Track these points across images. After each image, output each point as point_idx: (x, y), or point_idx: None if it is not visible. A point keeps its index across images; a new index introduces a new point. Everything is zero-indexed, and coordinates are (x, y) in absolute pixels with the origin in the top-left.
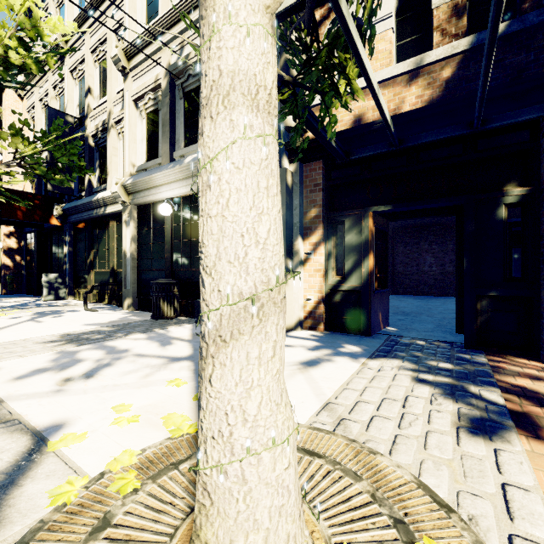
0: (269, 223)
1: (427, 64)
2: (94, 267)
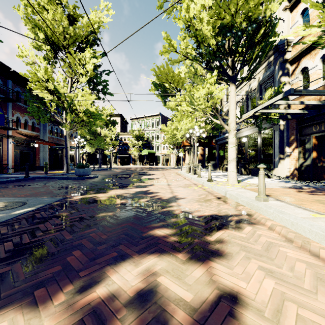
0: (233, 154)
1: None
2: (225, 159)
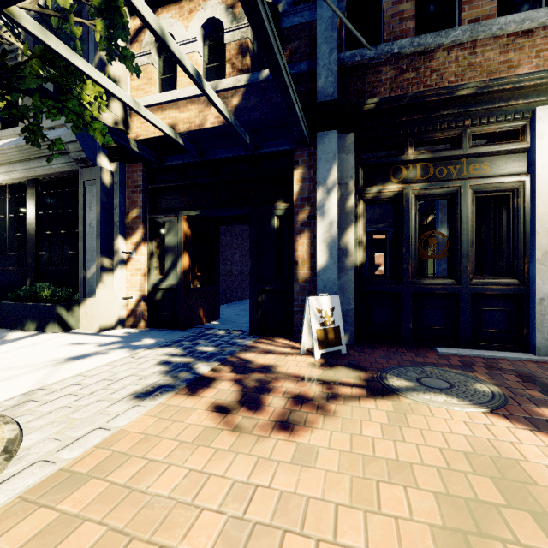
0: None
1: (221, 90)
2: None
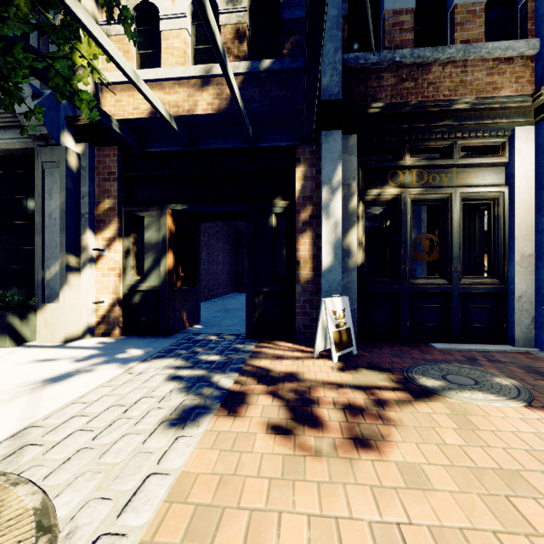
0: None
1: (216, 75)
2: None
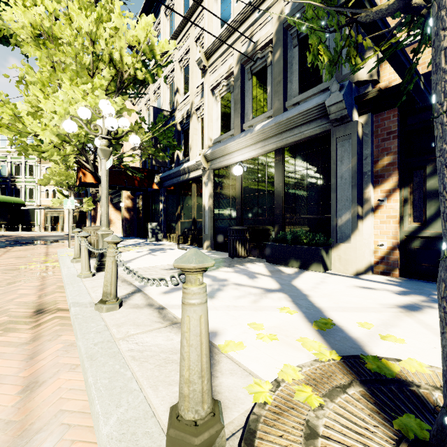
0: None
1: None
2: (180, 218)
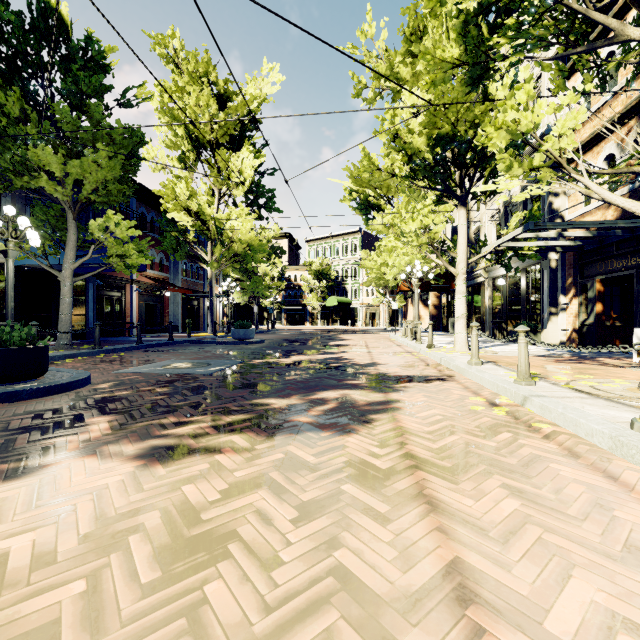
0: (461, 308)
1: None
2: (474, 314)
